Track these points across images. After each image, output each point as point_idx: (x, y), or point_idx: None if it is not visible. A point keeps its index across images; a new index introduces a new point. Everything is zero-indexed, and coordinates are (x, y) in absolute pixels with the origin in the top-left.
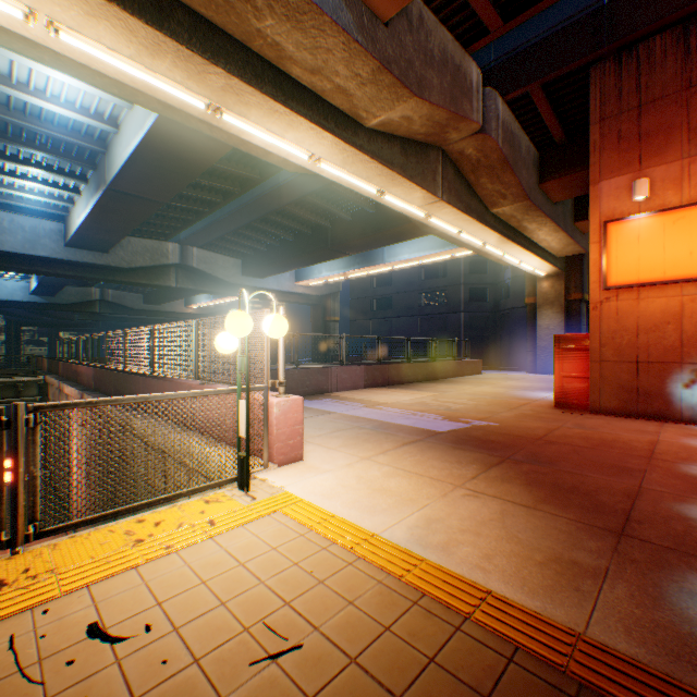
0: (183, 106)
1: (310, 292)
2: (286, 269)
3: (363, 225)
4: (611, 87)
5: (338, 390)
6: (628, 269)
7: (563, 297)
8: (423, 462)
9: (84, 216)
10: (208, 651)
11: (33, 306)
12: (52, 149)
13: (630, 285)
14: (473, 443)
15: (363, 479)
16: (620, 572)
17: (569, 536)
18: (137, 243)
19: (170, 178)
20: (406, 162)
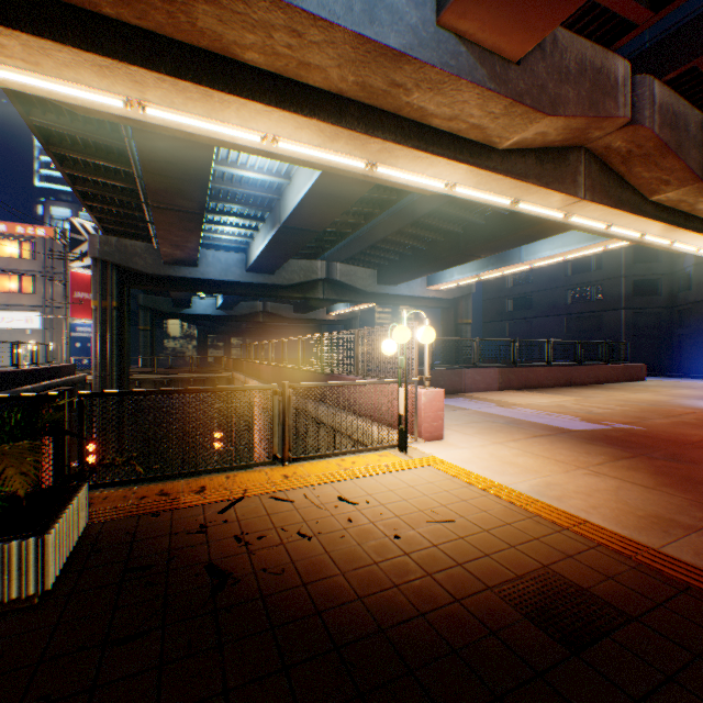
0: (348, 167)
1: (441, 296)
2: (418, 276)
3: (496, 228)
4: None
5: (470, 391)
6: None
7: None
8: (550, 449)
9: (261, 248)
10: (402, 514)
11: (218, 318)
12: (245, 202)
13: None
14: (607, 441)
15: (494, 455)
16: None
17: (677, 507)
18: (294, 264)
19: (326, 212)
20: (541, 171)
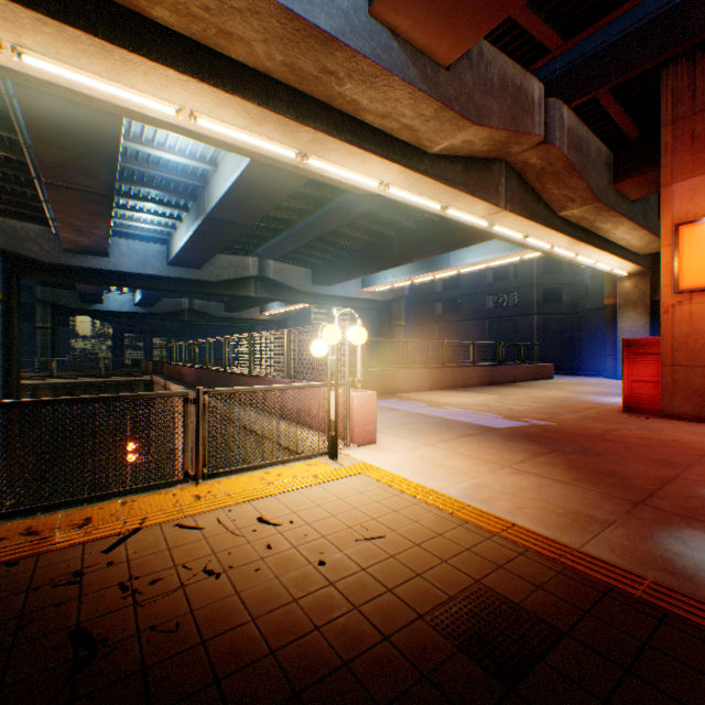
0: (278, 156)
1: (376, 297)
2: (353, 277)
3: (427, 233)
4: (683, 88)
5: (403, 391)
6: (702, 272)
7: (648, 297)
8: (478, 449)
9: (185, 240)
10: (329, 533)
11: (136, 316)
12: (164, 188)
13: (703, 288)
14: (527, 438)
15: (425, 458)
16: (624, 523)
17: (591, 501)
18: (223, 259)
19: (257, 205)
20: (468, 179)
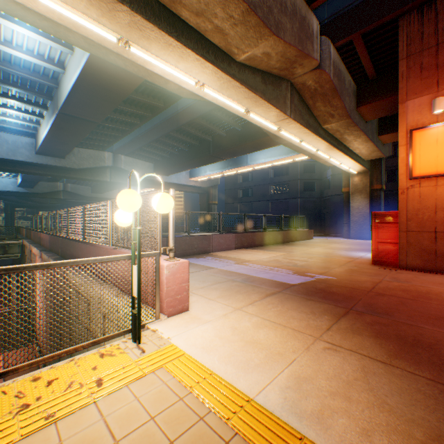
0: (100, 40)
1: (199, 185)
2: (183, 169)
3: (234, 139)
4: (415, 32)
5: (217, 250)
6: (429, 164)
7: (368, 187)
8: (284, 313)
9: (46, 132)
10: None
11: (19, 194)
12: (22, 86)
13: (430, 176)
14: (320, 295)
15: (236, 330)
16: None
17: (437, 402)
18: (84, 152)
19: (101, 104)
20: (265, 89)
